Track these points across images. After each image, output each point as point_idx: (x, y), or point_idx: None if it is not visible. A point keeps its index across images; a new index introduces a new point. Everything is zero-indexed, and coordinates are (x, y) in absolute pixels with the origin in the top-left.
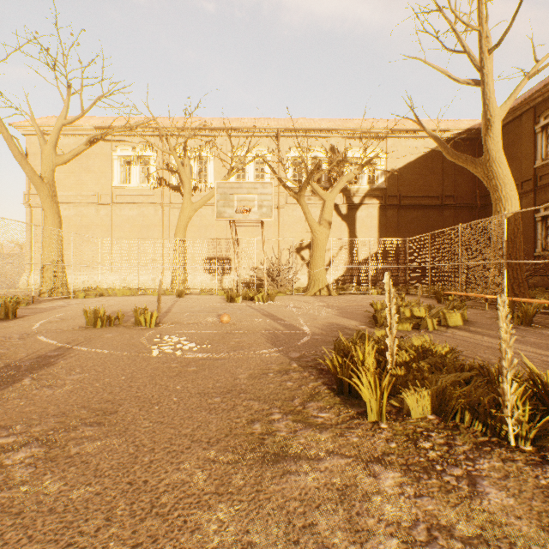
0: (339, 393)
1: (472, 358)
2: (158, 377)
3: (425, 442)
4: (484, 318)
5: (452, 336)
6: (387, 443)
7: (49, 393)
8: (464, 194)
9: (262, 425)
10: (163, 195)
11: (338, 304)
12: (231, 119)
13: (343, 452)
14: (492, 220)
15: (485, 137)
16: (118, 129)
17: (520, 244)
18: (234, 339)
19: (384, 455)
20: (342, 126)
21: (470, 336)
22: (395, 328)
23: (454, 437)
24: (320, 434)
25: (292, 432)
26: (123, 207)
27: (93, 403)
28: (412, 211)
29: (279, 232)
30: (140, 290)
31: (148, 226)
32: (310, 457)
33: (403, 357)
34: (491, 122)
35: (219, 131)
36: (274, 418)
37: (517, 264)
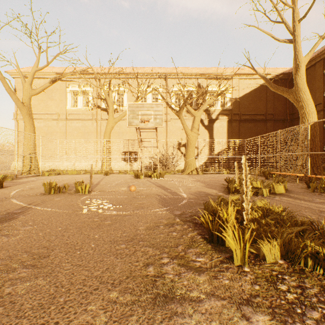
0: (210, 241)
1: (297, 215)
2: (83, 229)
3: (281, 284)
4: (297, 188)
5: (280, 200)
6: (252, 285)
7: (5, 240)
8: (279, 113)
9: (154, 268)
10: (97, 114)
11: (203, 180)
12: (137, 68)
13: (218, 294)
14: (300, 127)
15: (295, 76)
16: (69, 74)
17: (317, 142)
18: (138, 201)
19: (252, 297)
20: (205, 72)
21: (292, 200)
22: (249, 195)
23: (303, 280)
24: (199, 277)
25: (178, 275)
26: (73, 121)
27: (34, 249)
28: (247, 123)
29: (166, 136)
30: (82, 171)
31: (88, 132)
32: (192, 299)
33: (254, 215)
34: (299, 66)
35: (130, 75)
36: (163, 262)
37: (316, 154)
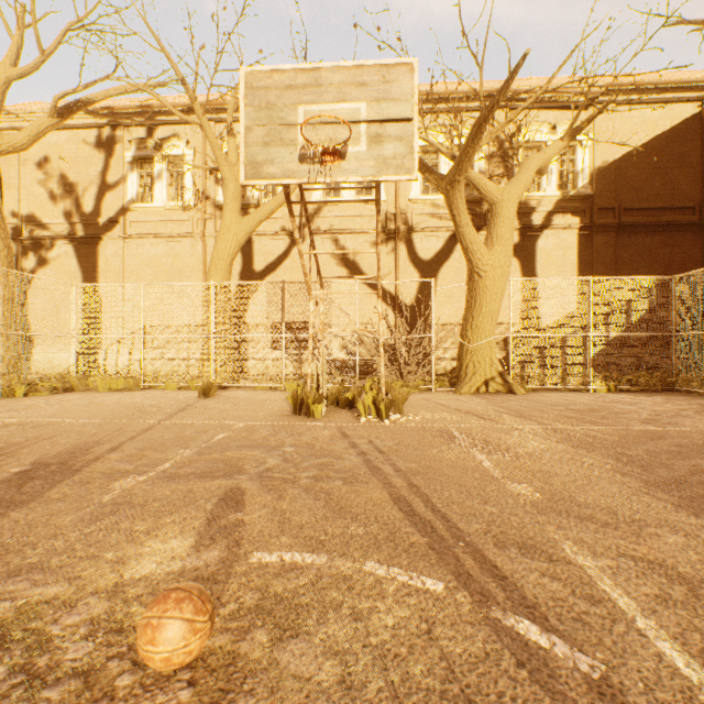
0: None
1: None
2: None
3: None
4: None
5: None
6: None
7: None
8: None
9: None
10: (204, 218)
11: (582, 430)
12: None
13: None
14: None
15: None
16: (113, 91)
17: None
18: None
19: None
20: (513, 85)
21: None
22: None
23: None
24: None
25: None
26: (142, 240)
27: None
28: (641, 235)
29: (398, 278)
30: (147, 379)
31: (181, 271)
32: None
33: None
34: None
35: None
36: None
37: None
